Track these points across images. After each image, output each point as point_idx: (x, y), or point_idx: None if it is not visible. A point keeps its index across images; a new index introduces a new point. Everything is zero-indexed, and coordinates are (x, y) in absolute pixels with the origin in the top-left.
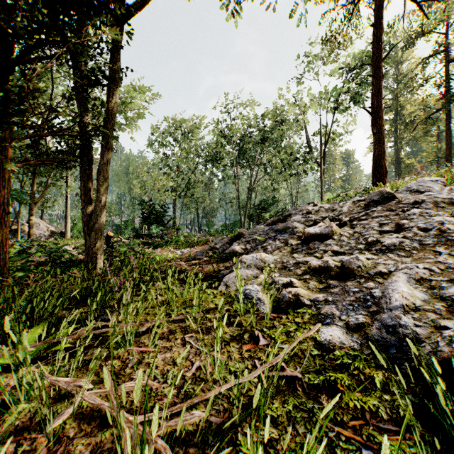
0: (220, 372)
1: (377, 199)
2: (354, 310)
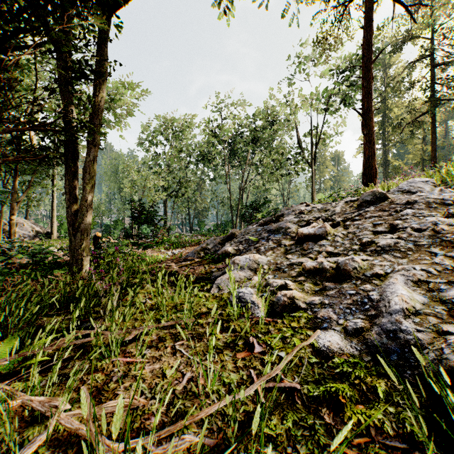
0: (213, 384)
1: (370, 199)
2: (351, 313)
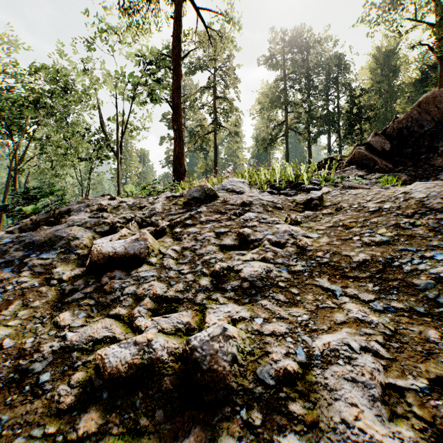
0: None
1: (198, 196)
2: None
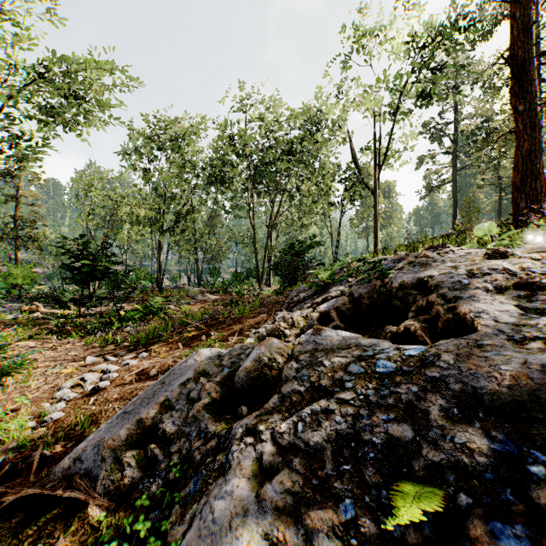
0: None
1: None
2: None
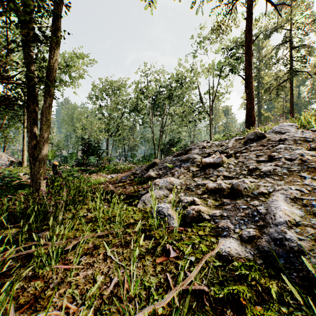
0: (135, 289)
1: (253, 138)
2: (245, 224)
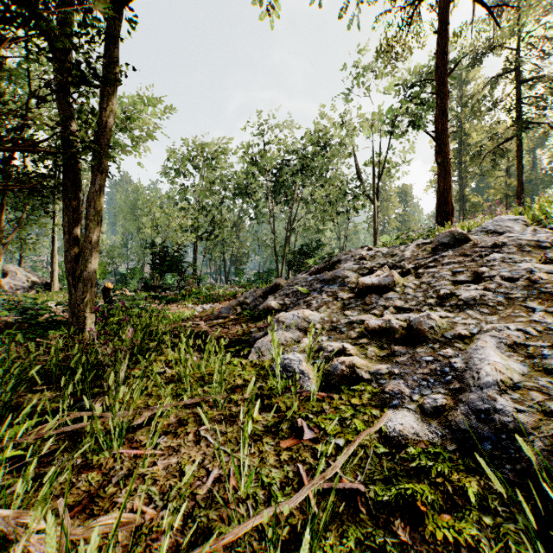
0: (248, 487)
1: (447, 242)
2: (429, 387)
